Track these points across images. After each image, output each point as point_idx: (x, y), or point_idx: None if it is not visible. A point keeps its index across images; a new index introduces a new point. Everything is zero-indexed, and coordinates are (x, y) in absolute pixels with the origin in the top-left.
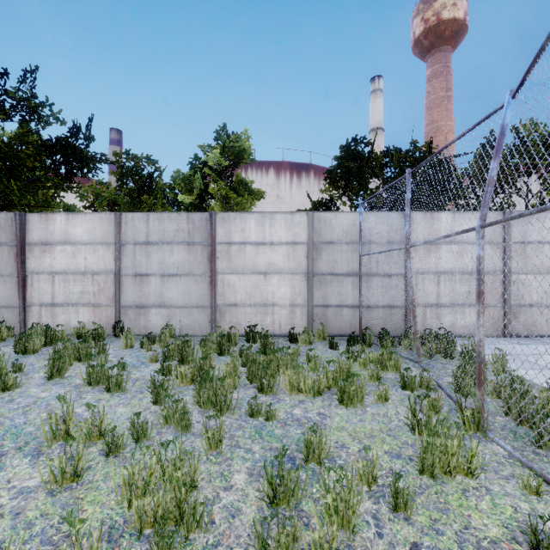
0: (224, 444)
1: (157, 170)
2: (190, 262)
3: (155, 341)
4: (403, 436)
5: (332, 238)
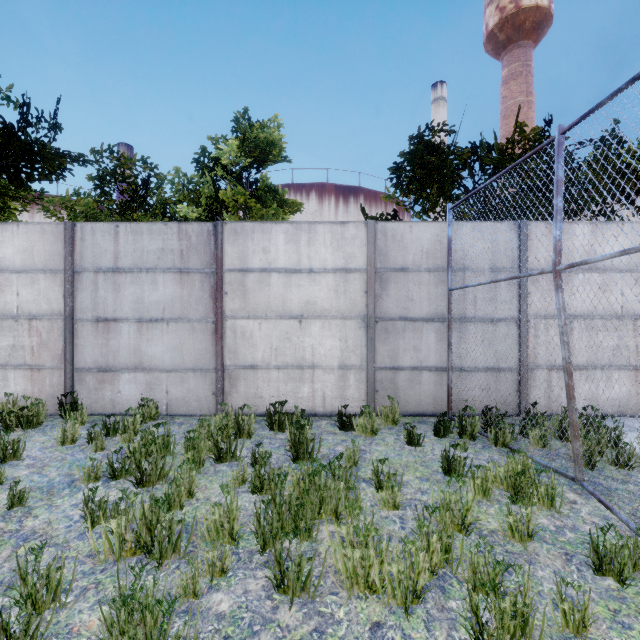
0: None
1: (157, 178)
2: (183, 300)
3: (118, 429)
4: None
5: (404, 262)
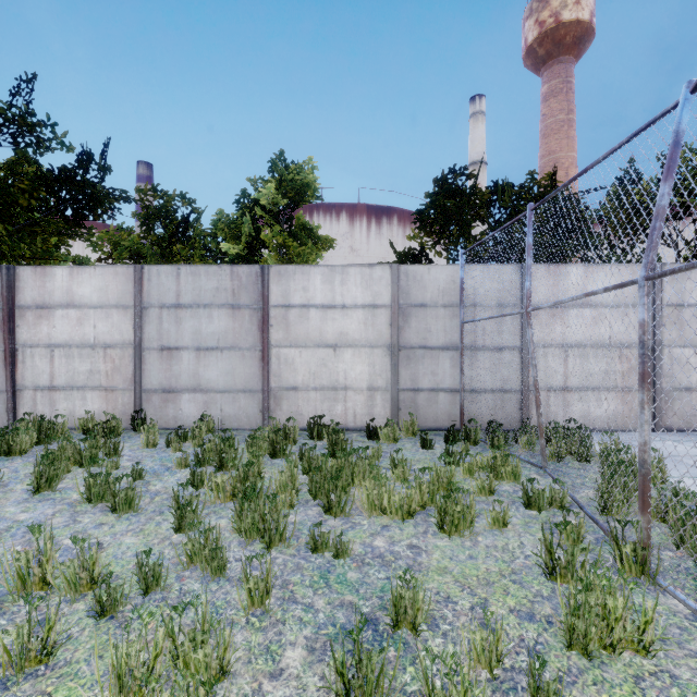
0: (273, 597)
1: (195, 212)
2: (234, 331)
3: (187, 437)
4: (534, 584)
5: (424, 299)
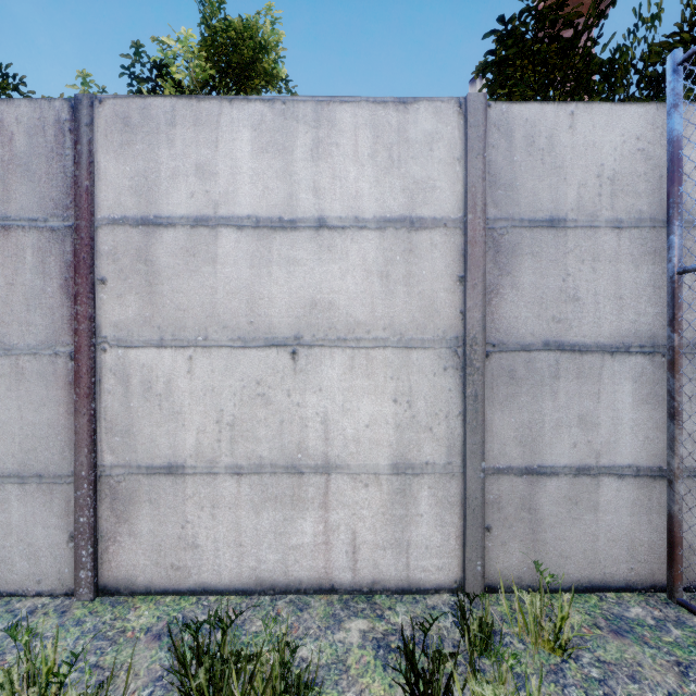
0: None
1: None
2: None
3: None
4: None
5: (557, 205)
